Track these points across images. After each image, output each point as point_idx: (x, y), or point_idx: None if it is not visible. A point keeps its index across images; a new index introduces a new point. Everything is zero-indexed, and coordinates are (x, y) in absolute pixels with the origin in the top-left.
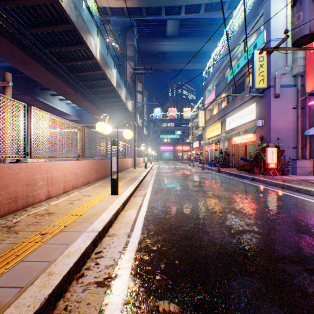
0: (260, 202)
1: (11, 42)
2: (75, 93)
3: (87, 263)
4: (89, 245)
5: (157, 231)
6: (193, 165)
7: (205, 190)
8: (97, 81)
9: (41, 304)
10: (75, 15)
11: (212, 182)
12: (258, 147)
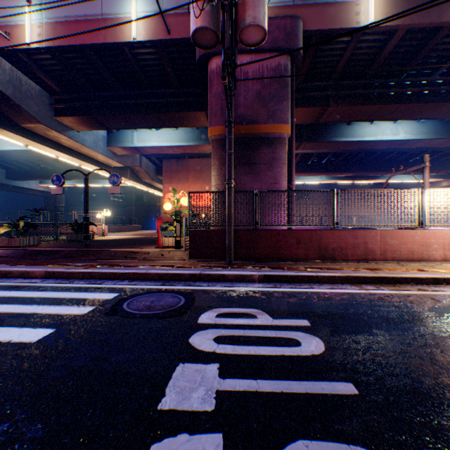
0: None
1: (446, 102)
2: None
3: (423, 285)
4: (426, 277)
5: None
6: None
7: None
8: None
9: (387, 276)
10: None
11: None
12: None
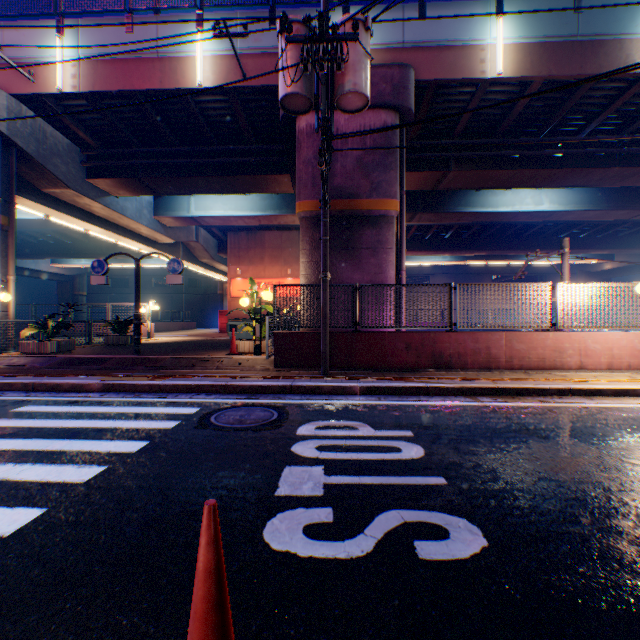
0: None
1: (597, 168)
2: None
3: (546, 396)
4: (550, 387)
5: (634, 410)
6: None
7: None
8: None
9: (507, 387)
10: None
11: None
12: None
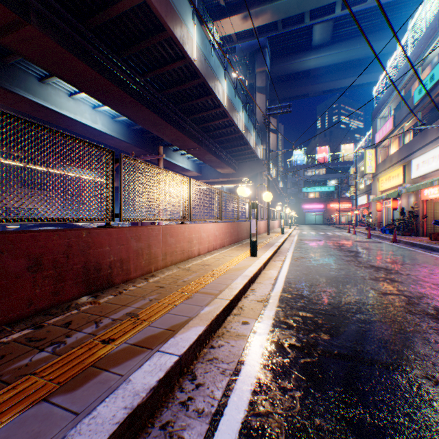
0: (435, 276)
1: (149, 109)
2: (198, 147)
3: (247, 292)
4: (247, 281)
5: (297, 285)
6: (354, 231)
7: (361, 260)
8: (223, 130)
9: (234, 296)
10: (205, 67)
11: (376, 253)
12: None
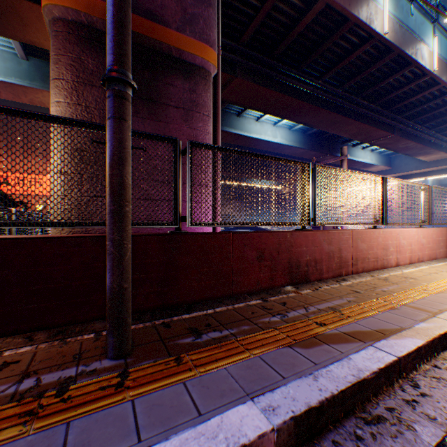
0: None
1: (326, 110)
2: (387, 135)
3: None
4: None
5: None
6: None
7: None
8: (428, 103)
9: None
10: (399, 35)
11: None
12: None
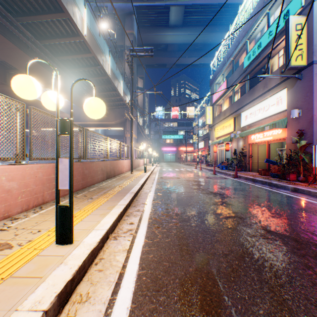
0: None
1: None
2: (61, 83)
3: None
4: None
5: None
6: (201, 167)
7: (241, 214)
8: (88, 68)
9: None
10: None
11: (239, 195)
12: (291, 146)
